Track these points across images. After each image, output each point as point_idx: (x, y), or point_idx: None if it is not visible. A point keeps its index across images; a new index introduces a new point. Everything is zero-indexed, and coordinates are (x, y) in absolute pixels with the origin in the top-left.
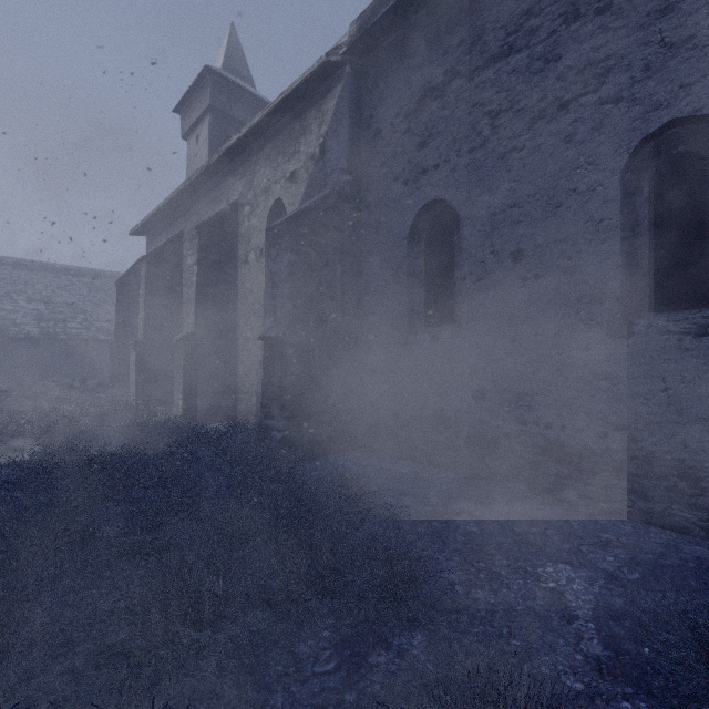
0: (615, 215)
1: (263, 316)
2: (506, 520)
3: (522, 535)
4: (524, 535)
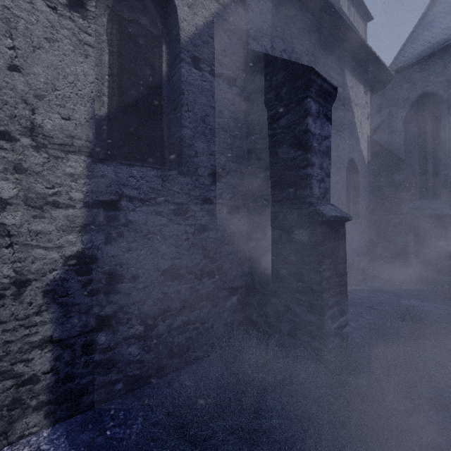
0: (345, 182)
1: (89, 153)
2: (370, 302)
3: (383, 302)
4: (382, 301)
